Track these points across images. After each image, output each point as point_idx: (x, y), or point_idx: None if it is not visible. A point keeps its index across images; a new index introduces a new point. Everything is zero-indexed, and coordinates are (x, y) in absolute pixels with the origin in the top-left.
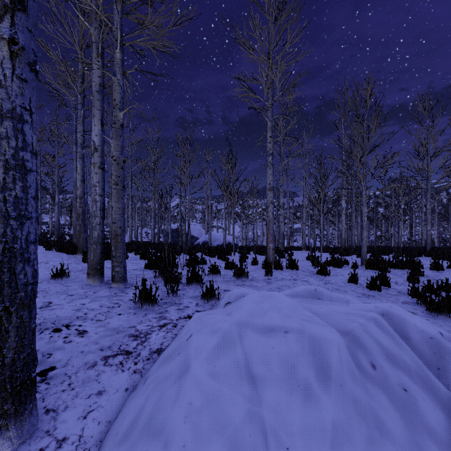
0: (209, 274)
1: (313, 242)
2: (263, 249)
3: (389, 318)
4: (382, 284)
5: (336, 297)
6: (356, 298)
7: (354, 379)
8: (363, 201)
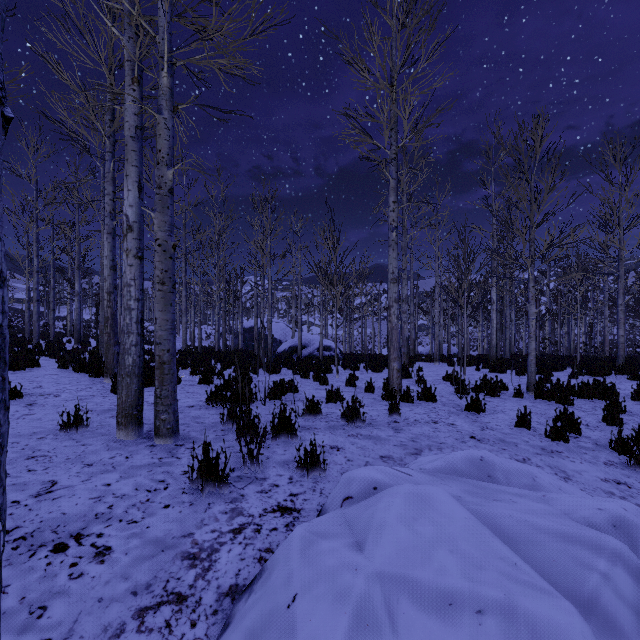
0: (305, 415)
1: (446, 346)
2: (378, 364)
3: (626, 532)
4: (567, 429)
5: (515, 470)
6: (535, 457)
7: None
8: (530, 296)
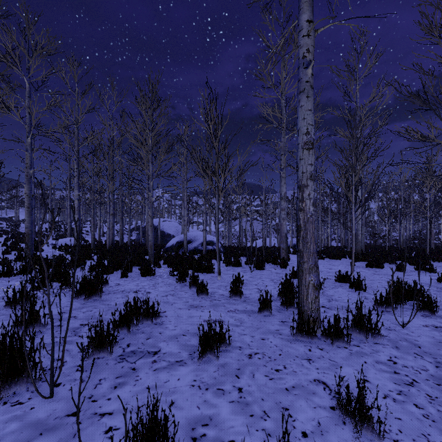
0: None
1: None
2: (261, 260)
3: None
4: None
5: None
6: None
7: None
8: None
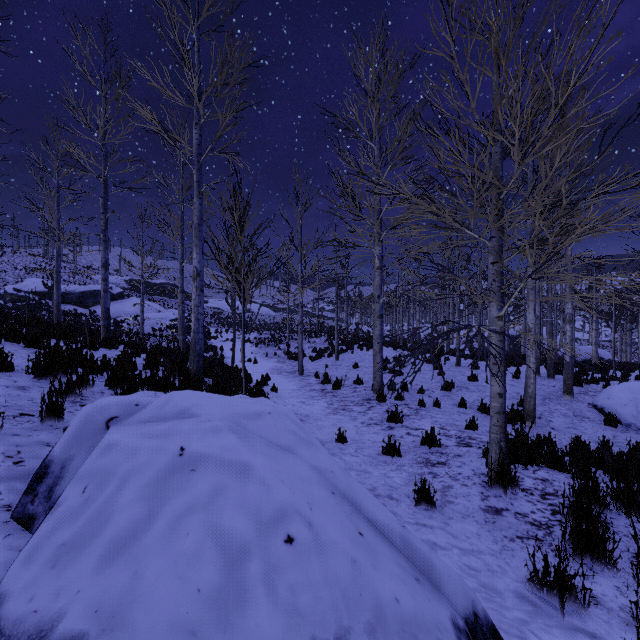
0: (599, 380)
1: None
2: None
3: None
4: None
5: None
6: None
7: None
8: None
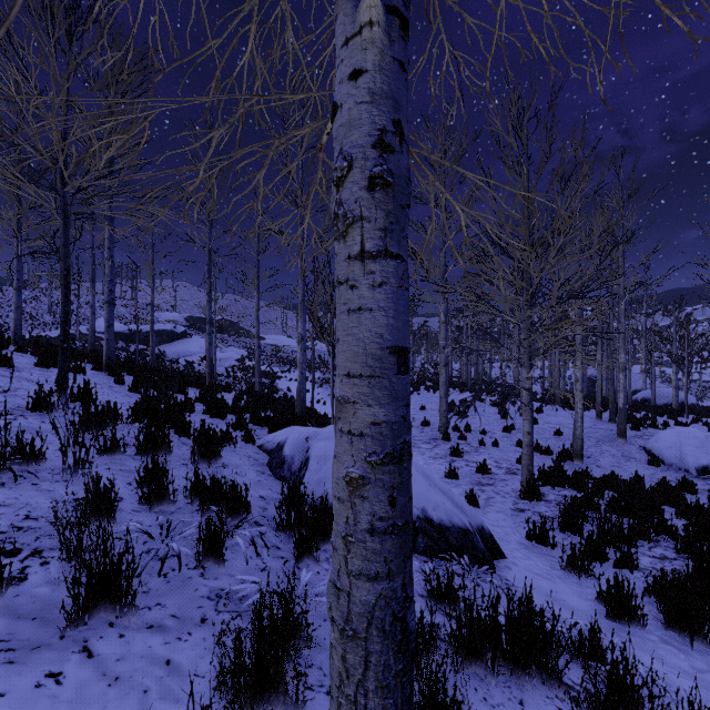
0: (661, 425)
1: None
2: None
3: None
4: None
5: None
6: None
7: (703, 440)
8: None
